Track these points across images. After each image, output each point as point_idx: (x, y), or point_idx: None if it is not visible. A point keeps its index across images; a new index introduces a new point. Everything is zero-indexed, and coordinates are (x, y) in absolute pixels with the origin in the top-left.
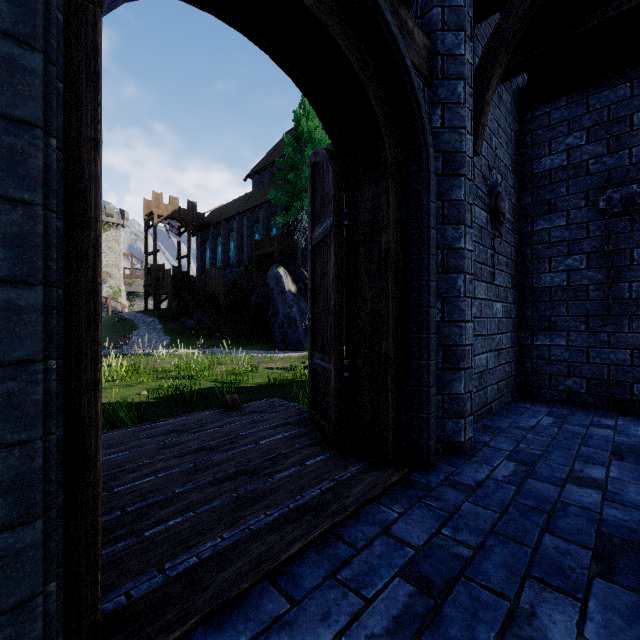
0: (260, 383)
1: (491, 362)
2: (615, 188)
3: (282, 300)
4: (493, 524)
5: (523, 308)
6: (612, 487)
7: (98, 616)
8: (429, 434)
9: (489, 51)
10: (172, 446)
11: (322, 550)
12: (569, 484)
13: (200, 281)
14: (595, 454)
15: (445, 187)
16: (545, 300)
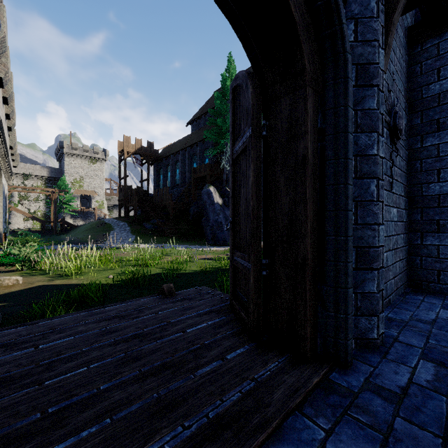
0: (195, 270)
1: (389, 260)
2: None
3: (212, 209)
4: None
5: (413, 213)
6: None
7: None
8: (347, 334)
9: None
10: (111, 332)
11: None
12: None
13: (156, 197)
14: None
15: (358, 97)
16: (434, 206)
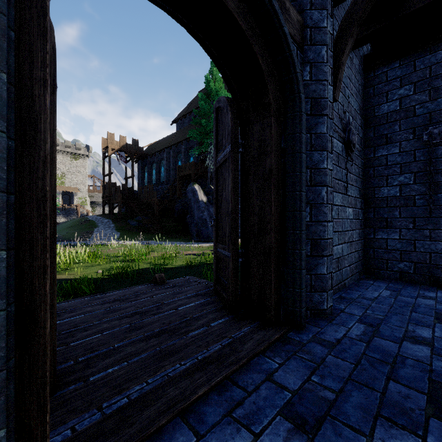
0: (181, 265)
1: (345, 251)
2: (435, 125)
3: (197, 207)
4: (350, 373)
5: (367, 212)
6: (438, 344)
7: None
8: (301, 304)
9: (344, 25)
10: (115, 311)
11: (222, 393)
12: (405, 341)
13: (140, 194)
14: (423, 318)
15: (312, 123)
16: (383, 206)
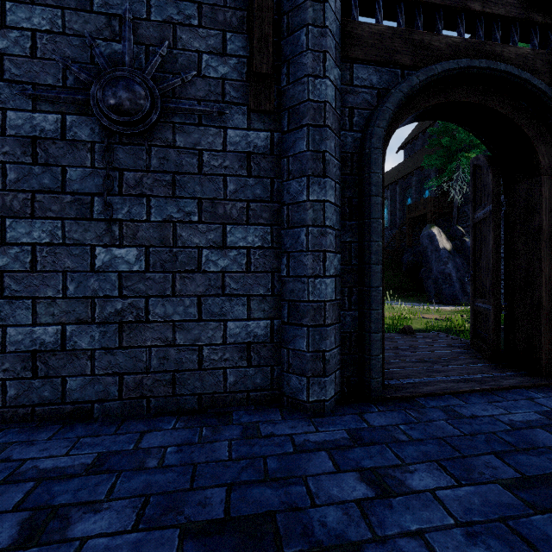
0: (418, 328)
1: None
2: None
3: (436, 257)
4: None
5: None
6: None
7: (384, 380)
8: None
9: None
10: None
11: (483, 395)
12: None
13: None
14: None
15: None
16: None
